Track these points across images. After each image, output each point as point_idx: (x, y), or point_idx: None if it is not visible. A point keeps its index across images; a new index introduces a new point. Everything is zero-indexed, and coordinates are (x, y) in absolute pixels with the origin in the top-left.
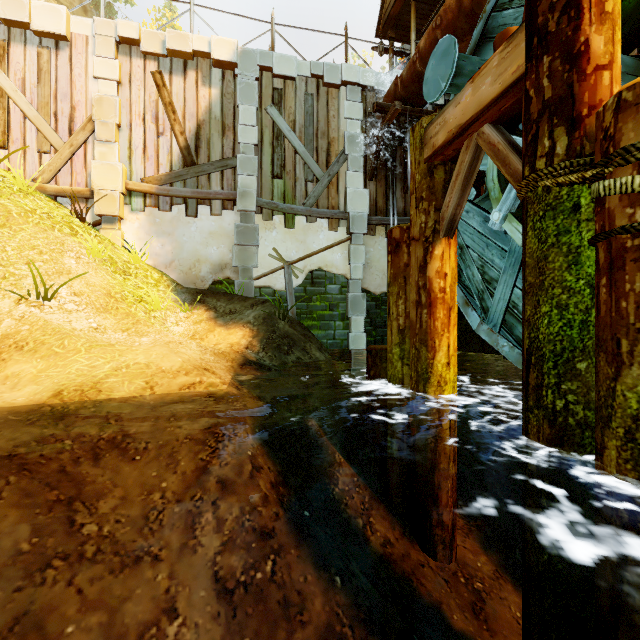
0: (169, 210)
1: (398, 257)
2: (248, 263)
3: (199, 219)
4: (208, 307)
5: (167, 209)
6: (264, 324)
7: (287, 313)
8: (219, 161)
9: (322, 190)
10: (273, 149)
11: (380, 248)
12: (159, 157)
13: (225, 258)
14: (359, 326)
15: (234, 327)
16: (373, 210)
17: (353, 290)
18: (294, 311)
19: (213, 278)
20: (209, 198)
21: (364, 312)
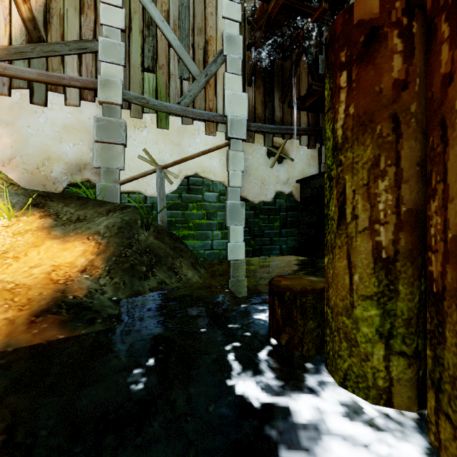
0: (7, 93)
1: (375, 66)
2: (112, 164)
3: (50, 109)
4: (46, 213)
5: (4, 92)
6: (118, 235)
7: (152, 221)
8: (75, 42)
9: (199, 90)
10: (143, 38)
11: (258, 156)
12: None
13: (84, 157)
14: (238, 235)
15: (74, 239)
16: (252, 117)
17: (231, 198)
18: (164, 219)
19: (68, 180)
20: (61, 83)
21: (243, 221)
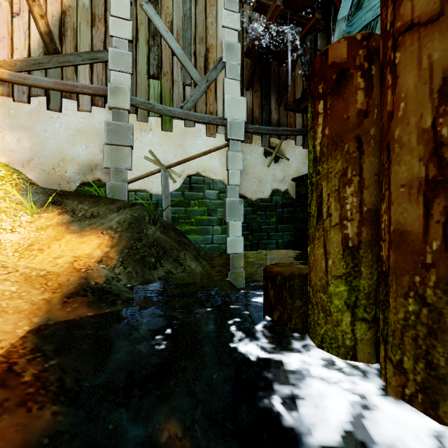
0: (26, 101)
1: (344, 99)
2: (121, 164)
3: (64, 114)
4: (64, 210)
5: (24, 100)
6: (129, 230)
7: (158, 217)
8: (87, 53)
9: (200, 95)
10: (149, 48)
11: (256, 156)
12: (13, 40)
13: (95, 158)
14: (236, 230)
15: (90, 234)
16: (250, 119)
17: (231, 195)
18: (169, 215)
19: (81, 179)
20: (75, 91)
21: (241, 217)
